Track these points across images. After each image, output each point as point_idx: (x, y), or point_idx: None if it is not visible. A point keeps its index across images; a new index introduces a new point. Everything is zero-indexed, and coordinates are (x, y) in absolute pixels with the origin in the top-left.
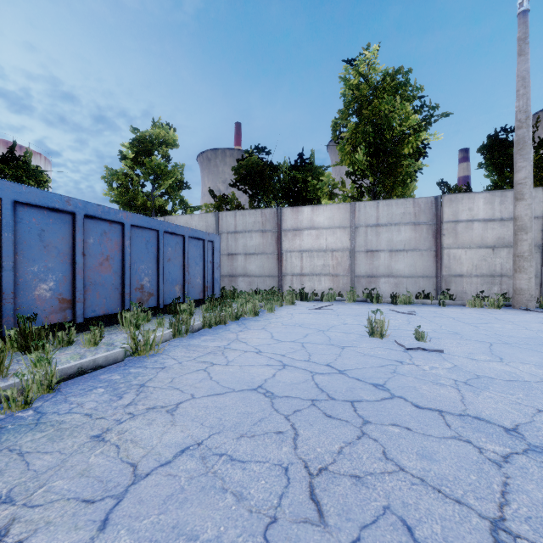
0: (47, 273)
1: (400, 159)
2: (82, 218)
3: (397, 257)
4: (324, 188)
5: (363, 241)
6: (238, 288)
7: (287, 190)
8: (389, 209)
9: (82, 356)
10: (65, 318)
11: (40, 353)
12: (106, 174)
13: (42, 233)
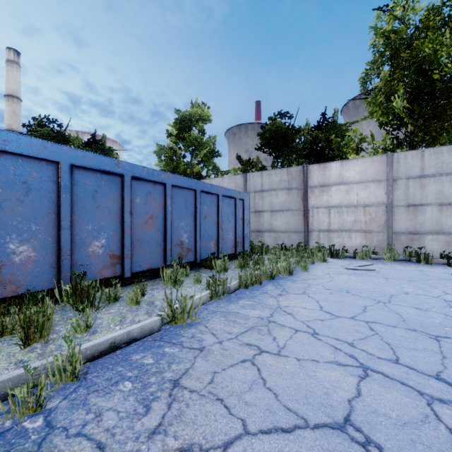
0: (100, 231)
1: (451, 99)
2: (130, 179)
3: (449, 211)
4: (350, 144)
5: (403, 194)
6: (264, 243)
7: (307, 150)
8: (437, 158)
9: (122, 318)
10: (115, 273)
11: (79, 318)
12: (157, 149)
13: (96, 194)
